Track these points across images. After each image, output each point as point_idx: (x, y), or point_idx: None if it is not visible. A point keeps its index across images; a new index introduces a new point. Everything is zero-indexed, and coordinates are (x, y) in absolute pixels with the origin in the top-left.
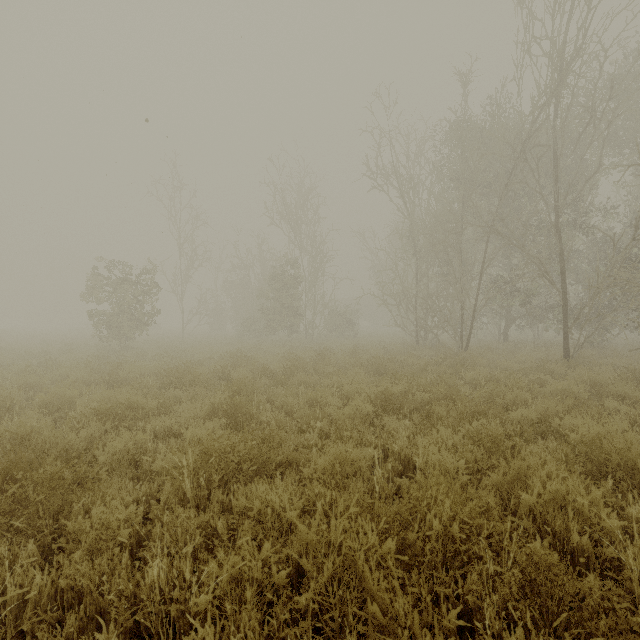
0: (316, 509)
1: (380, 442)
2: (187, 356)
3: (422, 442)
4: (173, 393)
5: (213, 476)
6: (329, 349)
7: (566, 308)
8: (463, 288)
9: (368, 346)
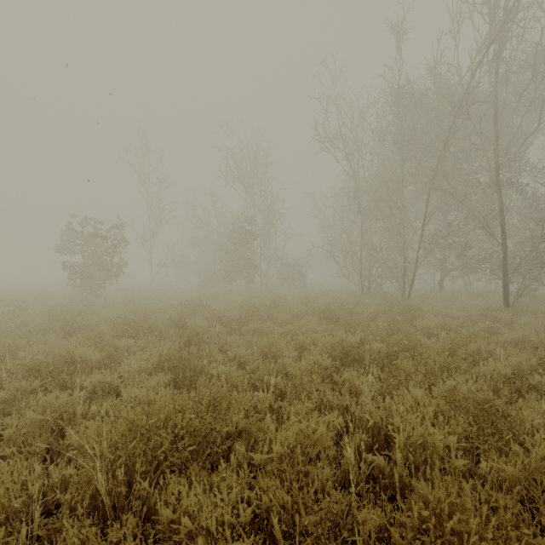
0: (271, 519)
1: (343, 404)
2: (151, 304)
3: (391, 404)
4: (125, 342)
5: (136, 464)
6: (282, 297)
7: (506, 259)
8: (406, 241)
9: (317, 295)
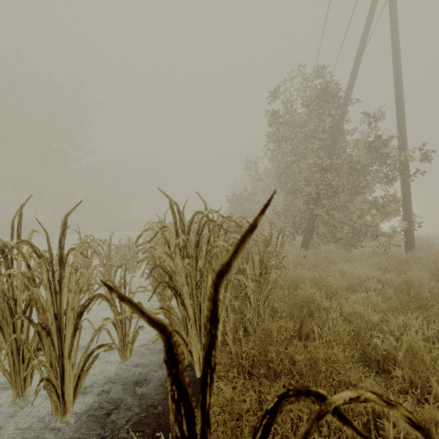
0: None
1: None
2: None
3: None
4: None
5: None
6: None
7: None
8: None
9: None
